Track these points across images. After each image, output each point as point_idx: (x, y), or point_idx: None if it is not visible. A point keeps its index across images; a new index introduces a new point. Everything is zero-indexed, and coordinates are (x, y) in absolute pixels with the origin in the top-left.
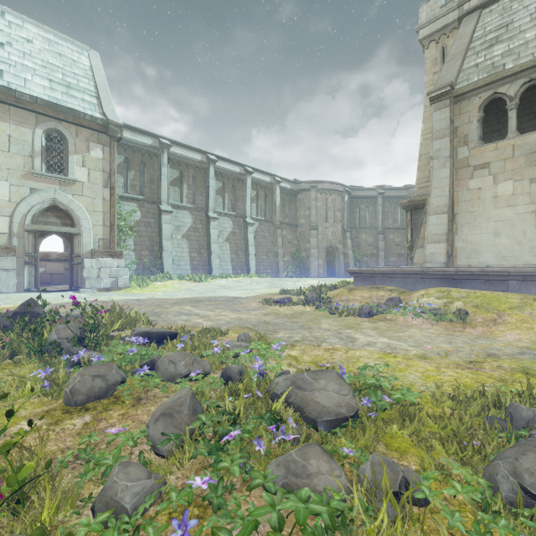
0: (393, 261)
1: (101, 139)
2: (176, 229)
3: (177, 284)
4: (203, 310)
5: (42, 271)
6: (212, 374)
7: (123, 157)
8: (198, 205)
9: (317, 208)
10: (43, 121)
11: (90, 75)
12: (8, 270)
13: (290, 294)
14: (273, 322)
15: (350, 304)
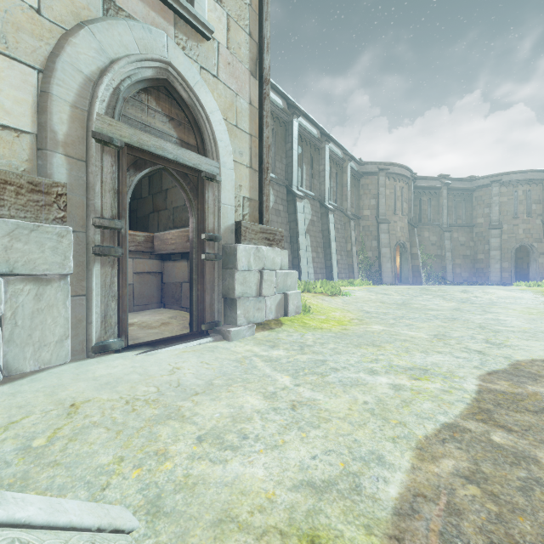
0: (458, 264)
1: None
2: None
3: (320, 300)
4: None
5: None
6: None
7: None
8: (278, 176)
9: (385, 197)
10: None
11: None
12: (41, 276)
13: None
14: None
15: None
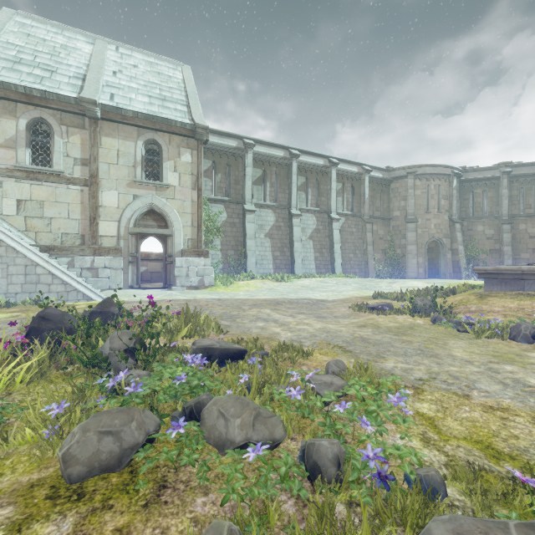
0: (525, 258)
1: (190, 144)
2: (259, 228)
3: (259, 283)
4: (282, 315)
5: (144, 270)
6: (286, 441)
7: (211, 161)
8: (281, 203)
9: (416, 198)
10: (143, 133)
11: (182, 87)
12: (117, 268)
13: (387, 298)
14: (373, 340)
15: (487, 318)
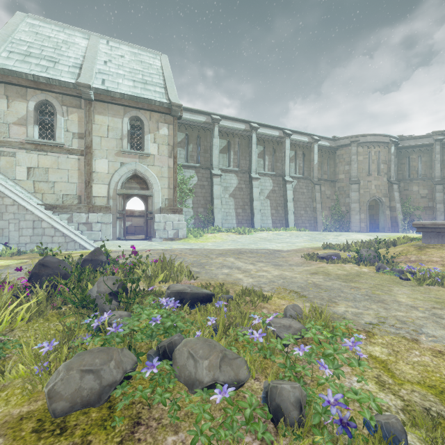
0: None
1: (167, 119)
2: (224, 189)
3: (224, 236)
4: (244, 263)
5: (129, 224)
6: (250, 381)
7: (184, 134)
8: (243, 168)
9: (358, 163)
10: (128, 111)
11: (161, 72)
12: (107, 223)
13: (334, 249)
14: (325, 286)
15: (426, 267)
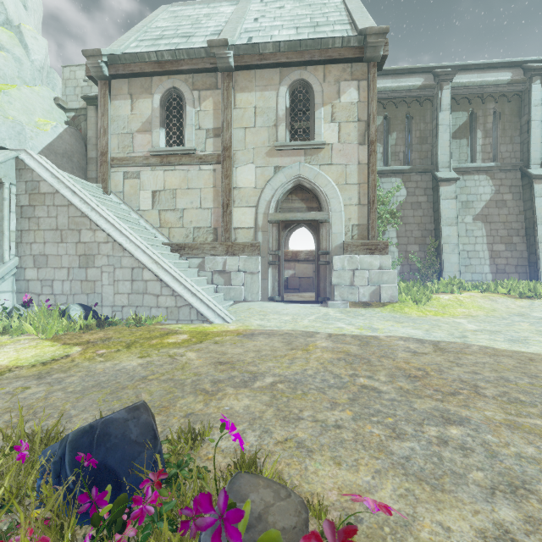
0: None
1: (355, 72)
2: (462, 206)
3: (481, 300)
4: None
5: (291, 274)
6: None
7: (381, 117)
8: (505, 161)
9: None
10: (286, 74)
11: (342, 8)
12: (253, 272)
13: None
14: None
15: None
